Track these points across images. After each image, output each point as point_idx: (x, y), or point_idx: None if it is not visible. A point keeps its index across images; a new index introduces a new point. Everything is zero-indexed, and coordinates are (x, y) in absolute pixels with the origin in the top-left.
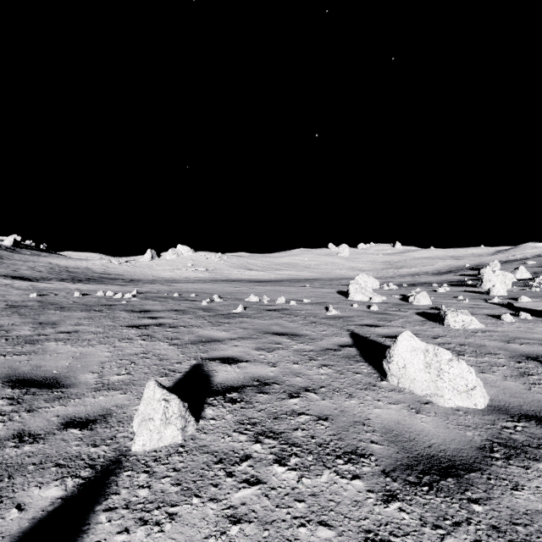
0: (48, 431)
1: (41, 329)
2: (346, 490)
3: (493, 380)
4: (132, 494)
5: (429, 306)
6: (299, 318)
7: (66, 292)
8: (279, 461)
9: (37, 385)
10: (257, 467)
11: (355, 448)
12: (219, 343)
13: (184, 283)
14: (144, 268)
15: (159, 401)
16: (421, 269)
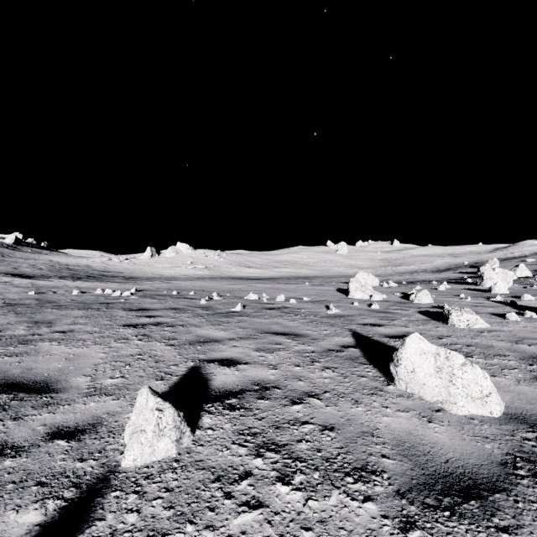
0: (33, 443)
1: (36, 328)
2: (358, 516)
3: (506, 384)
4: (119, 519)
5: (431, 305)
6: (299, 317)
7: (65, 290)
8: (283, 479)
9: (26, 390)
10: (259, 487)
11: (365, 463)
12: (218, 343)
13: (183, 280)
14: (144, 265)
15: (152, 411)
16: (419, 267)
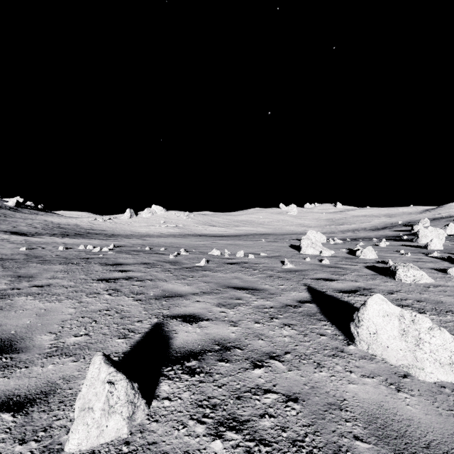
0: None
1: (18, 282)
2: None
3: None
4: None
5: (376, 260)
6: (257, 272)
7: (53, 246)
8: None
9: None
10: None
11: (337, 448)
12: (182, 298)
13: (156, 237)
14: (124, 224)
15: (103, 383)
16: (359, 226)
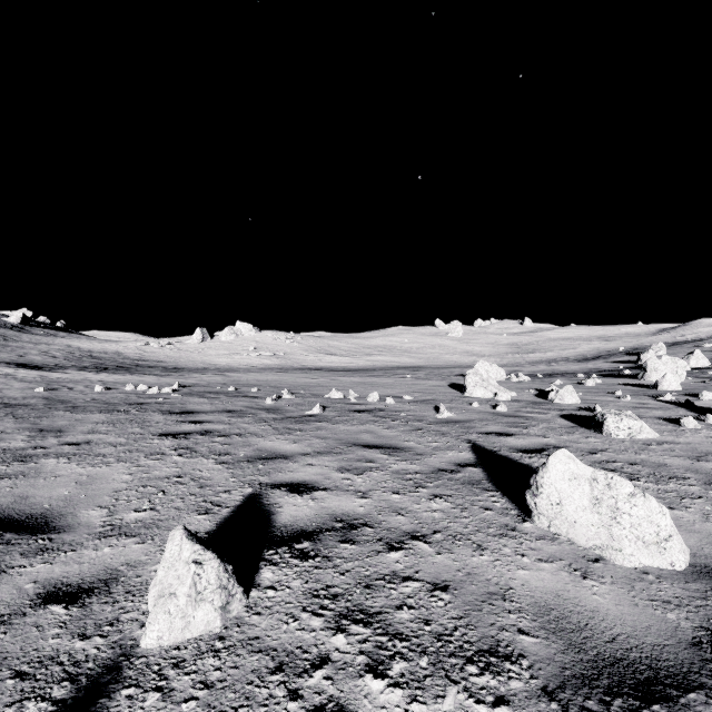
0: (16, 609)
1: (41, 438)
2: None
3: (689, 521)
4: None
5: (577, 406)
6: (399, 423)
7: (85, 385)
8: (375, 667)
9: (16, 528)
10: (339, 681)
11: (494, 643)
12: (287, 460)
13: (244, 372)
14: (192, 352)
15: (187, 564)
16: (559, 354)
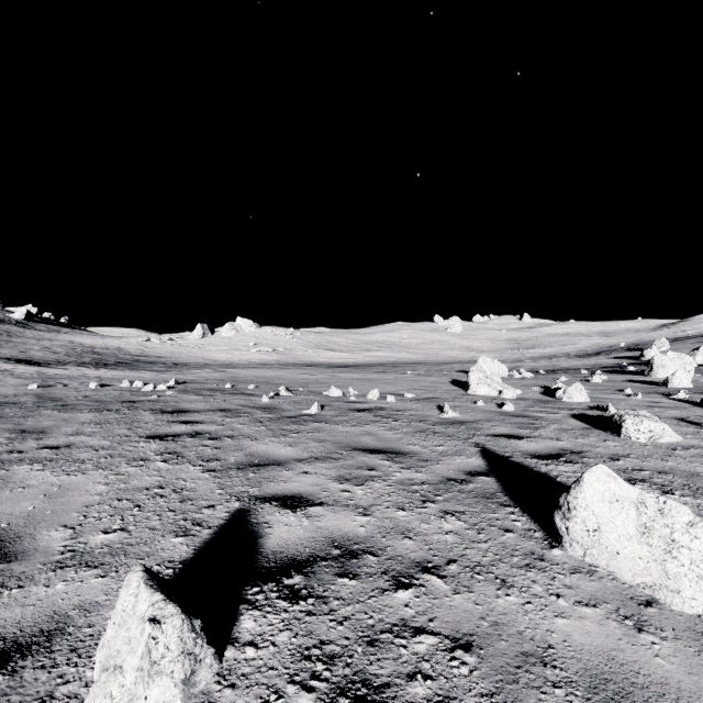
0: None
1: (20, 441)
2: None
3: None
4: None
5: (587, 405)
6: (401, 424)
7: (80, 382)
8: None
9: None
10: None
11: None
12: (280, 467)
13: (243, 368)
14: (193, 348)
15: (142, 621)
16: (559, 350)
